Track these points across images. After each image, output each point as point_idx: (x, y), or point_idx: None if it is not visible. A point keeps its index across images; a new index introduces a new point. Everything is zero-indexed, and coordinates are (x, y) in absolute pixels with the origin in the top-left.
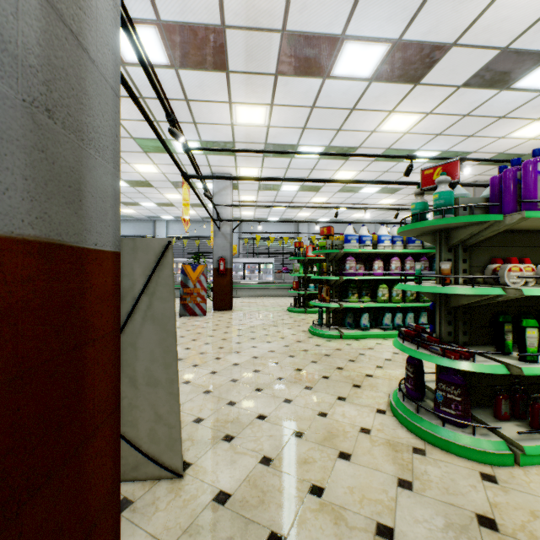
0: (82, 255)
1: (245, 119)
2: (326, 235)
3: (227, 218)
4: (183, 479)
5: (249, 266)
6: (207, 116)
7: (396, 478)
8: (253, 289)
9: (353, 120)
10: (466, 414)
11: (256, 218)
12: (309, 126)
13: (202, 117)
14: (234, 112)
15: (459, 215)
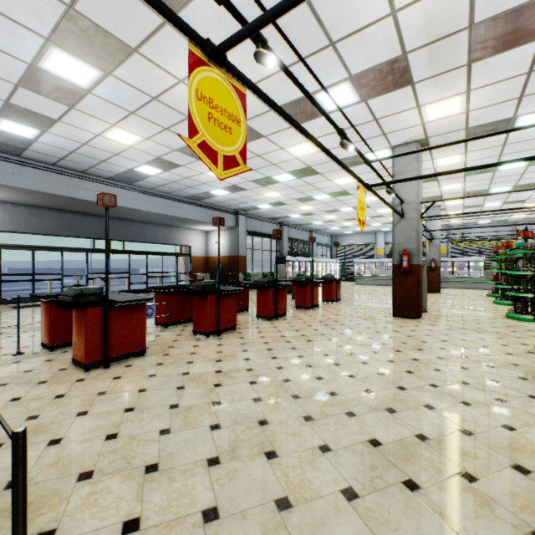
0: (420, 265)
1: (448, 188)
2: (504, 247)
3: (436, 234)
4: (427, 313)
5: (457, 264)
6: (425, 191)
7: (487, 319)
8: (460, 282)
9: (526, 175)
10: (522, 310)
11: (465, 223)
12: (493, 182)
13: (423, 192)
14: (441, 188)
15: (531, 248)
